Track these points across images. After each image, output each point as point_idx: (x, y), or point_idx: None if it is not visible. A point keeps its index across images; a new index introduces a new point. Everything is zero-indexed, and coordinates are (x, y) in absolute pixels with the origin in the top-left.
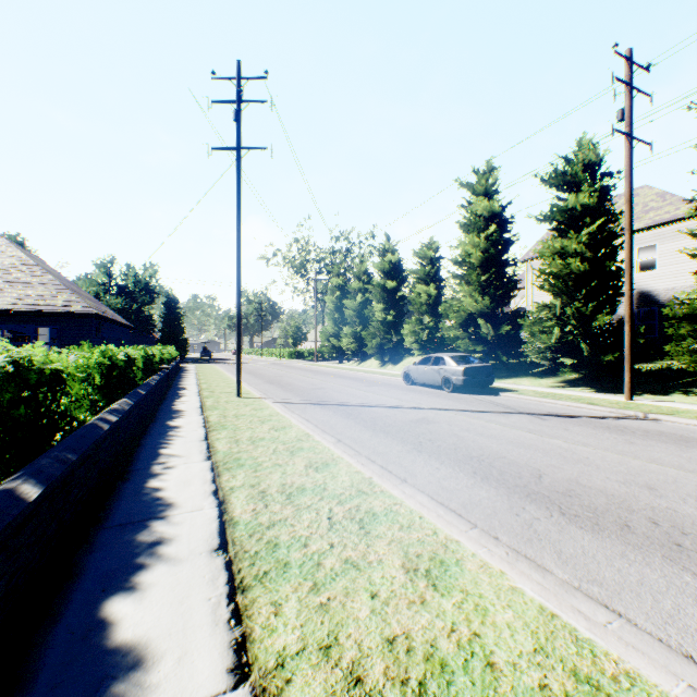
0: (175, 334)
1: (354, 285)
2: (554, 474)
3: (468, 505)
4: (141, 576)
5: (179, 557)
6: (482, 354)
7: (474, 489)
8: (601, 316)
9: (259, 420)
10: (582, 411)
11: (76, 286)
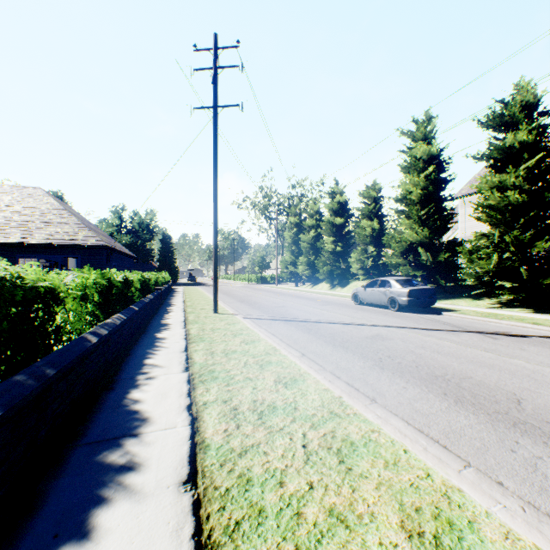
0: (169, 264)
1: (308, 223)
2: (534, 399)
3: (451, 435)
4: (99, 517)
5: (144, 490)
6: (421, 278)
7: (450, 414)
8: (540, 243)
9: (232, 334)
10: (529, 330)
11: (94, 226)
